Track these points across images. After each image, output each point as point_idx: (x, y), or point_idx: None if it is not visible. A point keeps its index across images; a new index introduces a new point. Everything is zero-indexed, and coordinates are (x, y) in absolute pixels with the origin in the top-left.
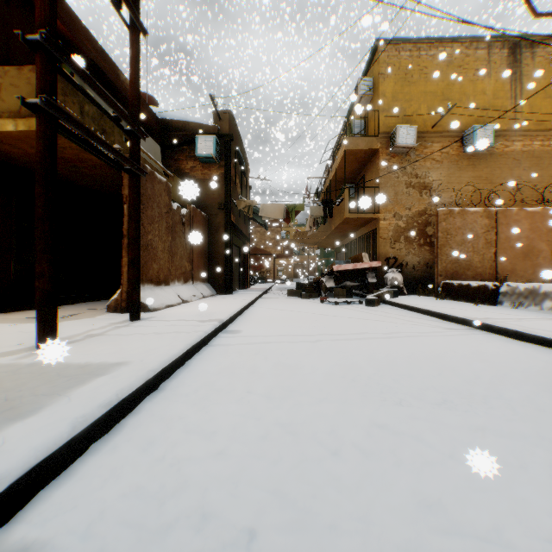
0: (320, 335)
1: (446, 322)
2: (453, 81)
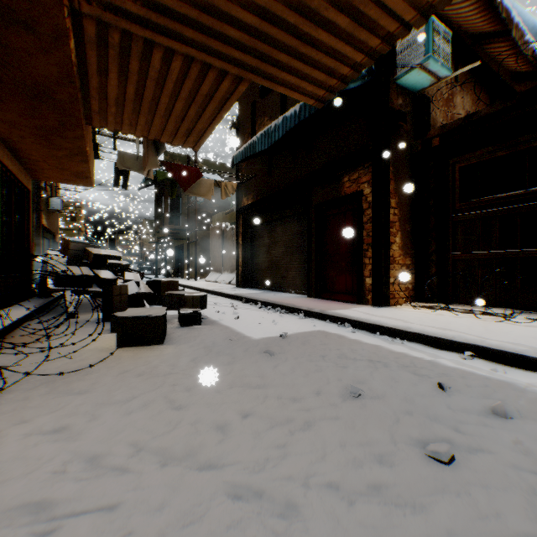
0: None
1: None
2: None
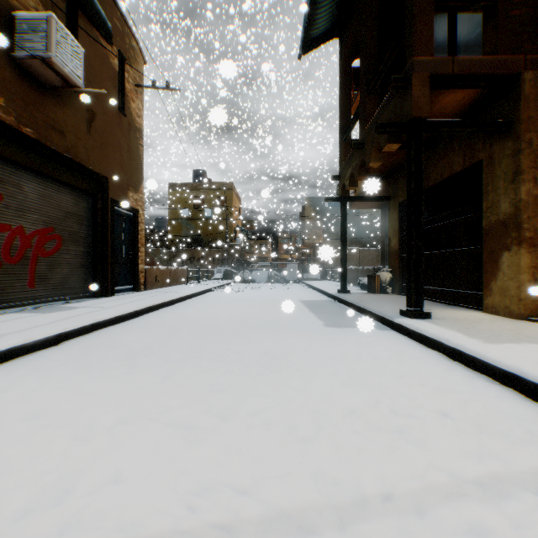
0: None
1: None
2: None
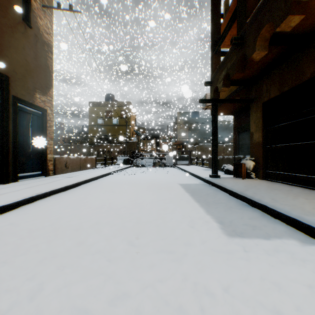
0: None
1: None
2: None
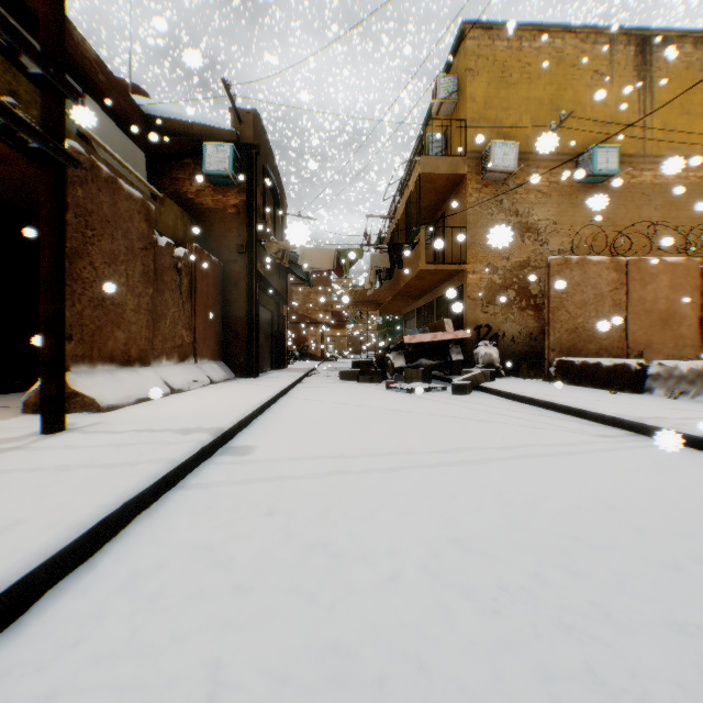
0: (394, 454)
1: (584, 422)
2: (565, 85)
